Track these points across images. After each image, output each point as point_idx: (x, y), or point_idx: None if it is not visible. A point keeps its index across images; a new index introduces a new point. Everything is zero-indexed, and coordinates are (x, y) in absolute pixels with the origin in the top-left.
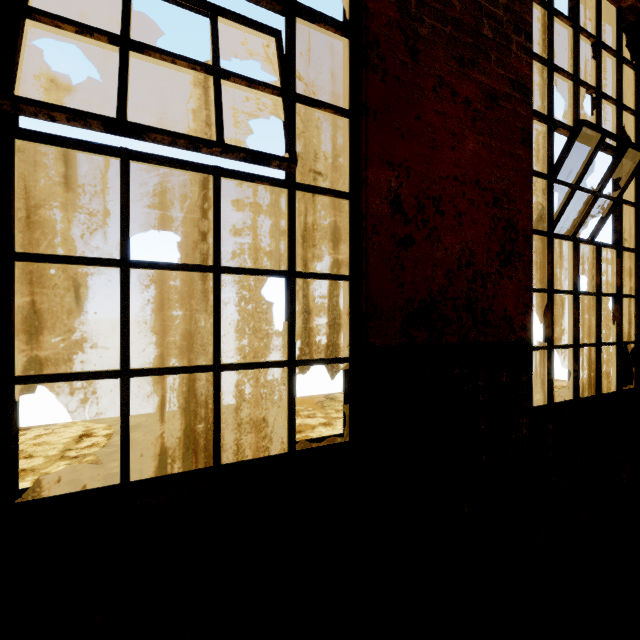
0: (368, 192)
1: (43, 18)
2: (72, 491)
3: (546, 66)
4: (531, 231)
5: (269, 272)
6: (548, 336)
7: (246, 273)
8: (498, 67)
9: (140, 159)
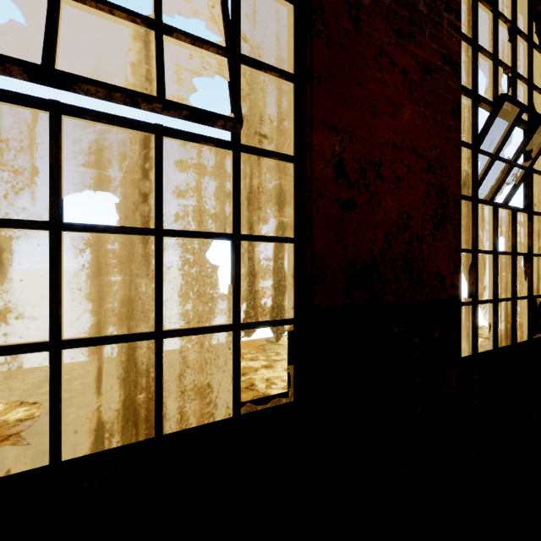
0: (313, 155)
1: None
2: None
3: (471, 45)
4: (460, 196)
5: (214, 235)
6: (472, 292)
7: (190, 236)
8: (432, 41)
9: (73, 114)
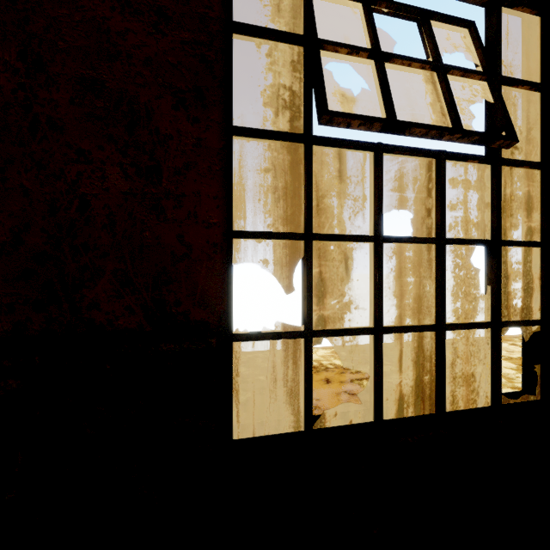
0: None
1: (329, 46)
2: (342, 424)
3: None
4: None
5: (479, 241)
6: None
7: (462, 243)
8: None
9: (388, 151)
